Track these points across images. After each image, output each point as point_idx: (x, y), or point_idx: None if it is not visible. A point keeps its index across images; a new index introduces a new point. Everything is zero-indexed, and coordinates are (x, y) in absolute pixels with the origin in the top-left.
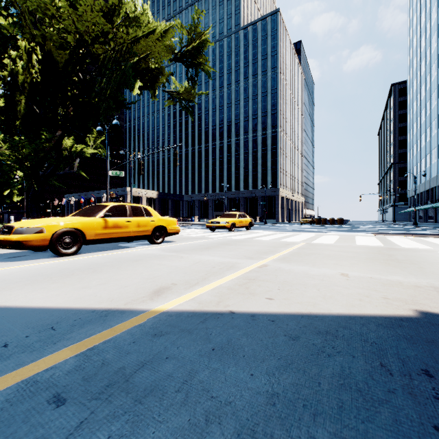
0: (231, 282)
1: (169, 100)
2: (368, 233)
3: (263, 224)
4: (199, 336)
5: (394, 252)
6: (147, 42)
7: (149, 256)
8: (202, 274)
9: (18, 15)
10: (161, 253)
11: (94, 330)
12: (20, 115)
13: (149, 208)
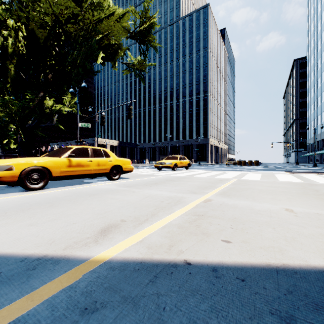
0: (180, 219)
1: (126, 70)
2: (282, 172)
3: (197, 165)
4: (147, 313)
5: (317, 188)
6: (108, 23)
7: (105, 190)
8: (151, 209)
9: (9, 3)
10: (116, 188)
11: (4, 298)
12: (10, 80)
13: (108, 151)
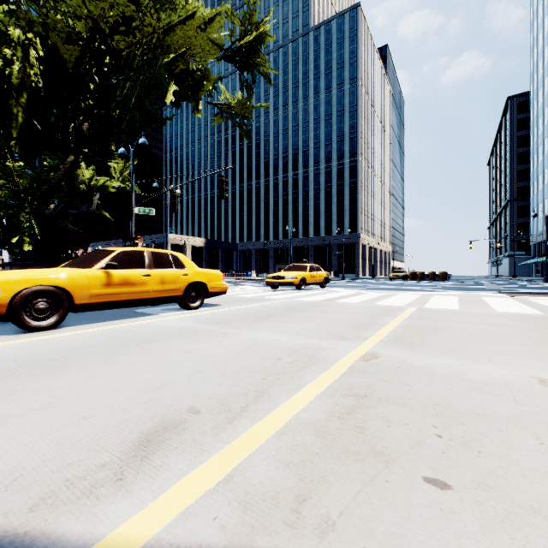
0: (319, 407)
1: (217, 116)
2: (493, 293)
3: (339, 280)
4: None
5: None
6: (186, 32)
7: (171, 331)
8: (257, 379)
9: (16, 1)
10: (193, 326)
11: None
12: (16, 133)
13: (181, 256)
